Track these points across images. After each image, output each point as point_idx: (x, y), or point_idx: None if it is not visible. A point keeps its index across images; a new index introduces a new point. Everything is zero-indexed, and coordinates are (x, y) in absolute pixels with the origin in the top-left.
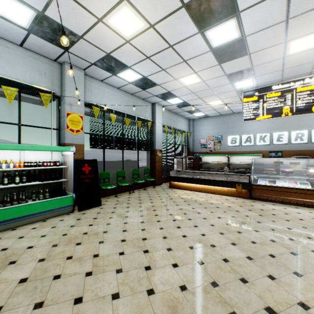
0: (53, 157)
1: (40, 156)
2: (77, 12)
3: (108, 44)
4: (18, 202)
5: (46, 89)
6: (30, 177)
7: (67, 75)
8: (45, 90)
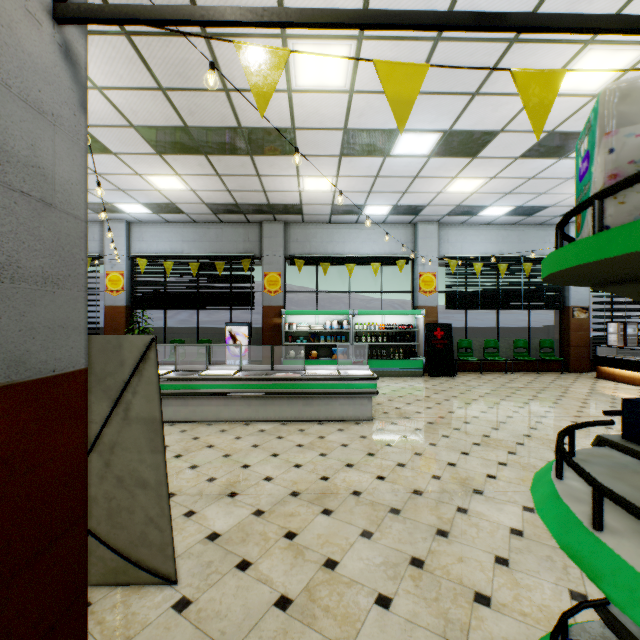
0: (407, 320)
1: (396, 320)
2: (420, 196)
3: (454, 201)
4: (381, 357)
5: (401, 254)
6: (388, 338)
7: (419, 235)
8: (400, 256)
